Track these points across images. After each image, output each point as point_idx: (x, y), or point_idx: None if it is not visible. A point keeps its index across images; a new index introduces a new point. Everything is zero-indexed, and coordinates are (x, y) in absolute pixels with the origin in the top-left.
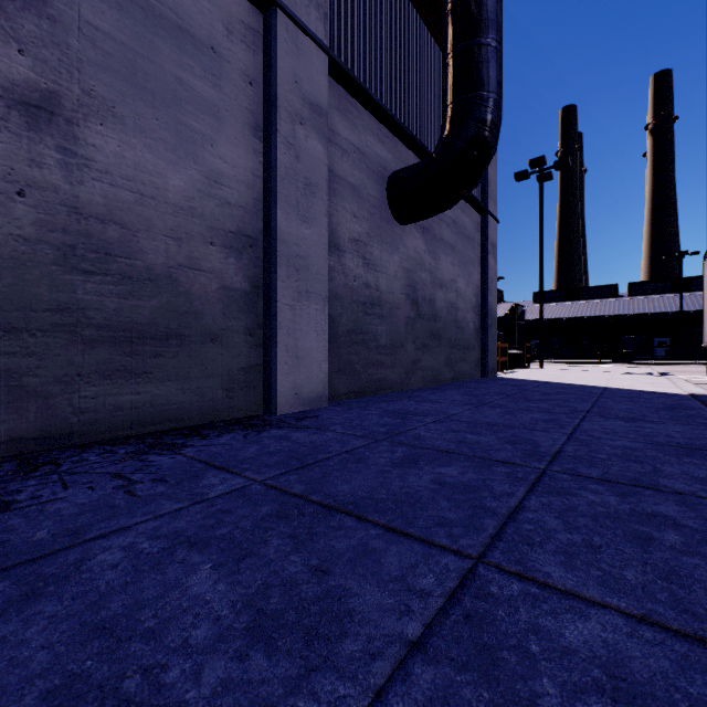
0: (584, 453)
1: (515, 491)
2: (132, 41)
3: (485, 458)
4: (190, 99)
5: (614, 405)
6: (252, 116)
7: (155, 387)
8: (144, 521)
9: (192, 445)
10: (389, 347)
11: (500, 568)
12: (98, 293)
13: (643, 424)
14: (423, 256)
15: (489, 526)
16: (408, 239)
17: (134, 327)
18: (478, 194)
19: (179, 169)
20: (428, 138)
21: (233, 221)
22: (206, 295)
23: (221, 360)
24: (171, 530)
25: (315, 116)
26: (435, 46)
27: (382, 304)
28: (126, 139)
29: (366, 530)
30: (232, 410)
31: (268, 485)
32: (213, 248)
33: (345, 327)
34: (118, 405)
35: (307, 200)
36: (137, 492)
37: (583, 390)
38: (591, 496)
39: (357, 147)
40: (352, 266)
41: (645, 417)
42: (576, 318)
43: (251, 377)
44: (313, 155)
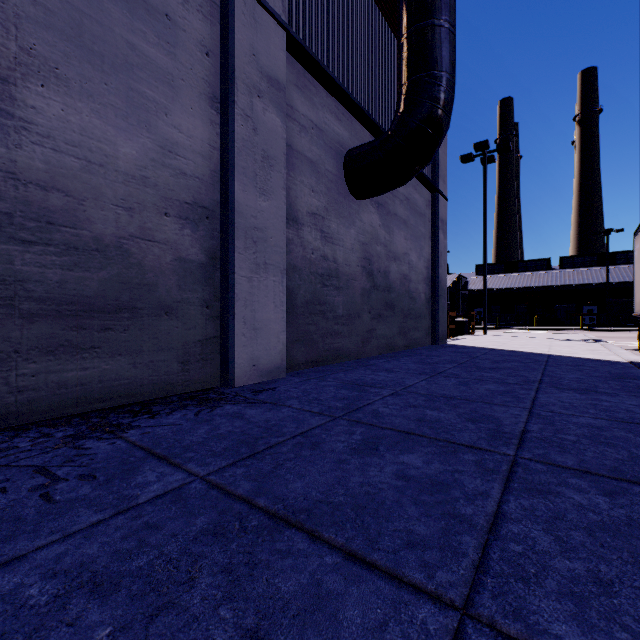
0: (551, 434)
1: (489, 488)
2: (77, 0)
3: (449, 442)
4: (143, 66)
5: (563, 375)
6: (209, 87)
7: (103, 362)
8: (46, 545)
9: (138, 426)
10: (346, 317)
11: (496, 628)
12: (39, 264)
13: (599, 397)
14: (378, 231)
15: (469, 547)
16: (364, 213)
17: (80, 300)
18: (429, 174)
19: (130, 137)
20: (382, 118)
21: (189, 192)
22: (159, 267)
23: (176, 333)
24: (76, 561)
25: (273, 90)
26: (390, 32)
27: (339, 276)
28: (71, 103)
29: (320, 557)
30: (188, 383)
31: (211, 483)
32: (168, 218)
33: (303, 298)
34: (62, 383)
35: (265, 173)
36: (55, 495)
37: (529, 358)
38: (576, 496)
39: (315, 123)
40: (311, 239)
41: (597, 387)
42: (513, 289)
43: (208, 349)
44: (271, 128)
